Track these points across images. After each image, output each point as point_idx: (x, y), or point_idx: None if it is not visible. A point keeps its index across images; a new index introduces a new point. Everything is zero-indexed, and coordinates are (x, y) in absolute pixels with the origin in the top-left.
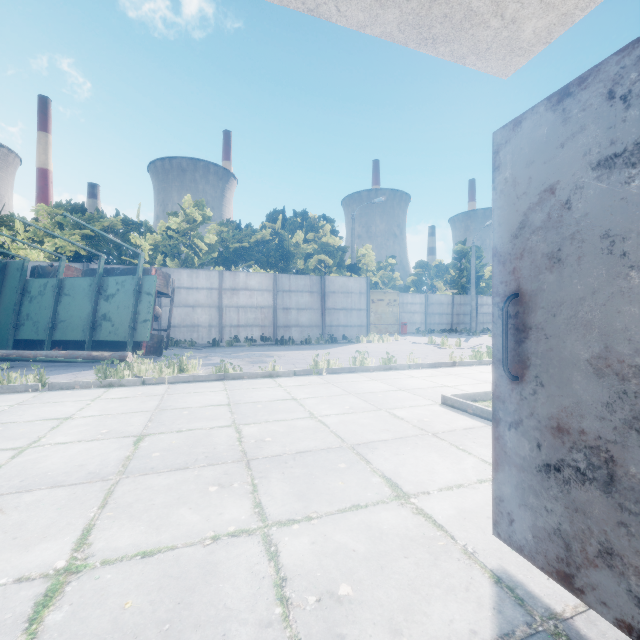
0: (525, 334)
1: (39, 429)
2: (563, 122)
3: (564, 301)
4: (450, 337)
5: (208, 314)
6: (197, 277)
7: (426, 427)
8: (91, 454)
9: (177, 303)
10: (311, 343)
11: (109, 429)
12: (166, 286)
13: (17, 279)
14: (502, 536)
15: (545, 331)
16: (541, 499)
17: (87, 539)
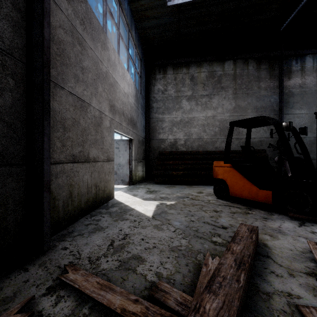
0: None
1: None
2: None
3: None
4: None
5: None
6: None
7: None
8: None
9: None
10: None
11: None
12: None
13: None
14: None
15: None
16: None
17: None
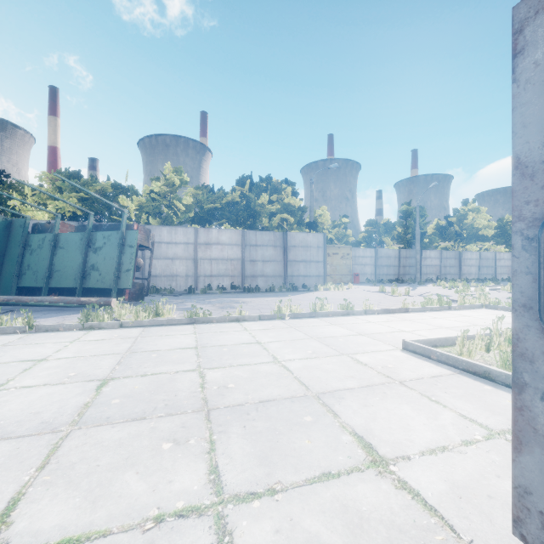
0: None
1: (11, 371)
2: None
3: None
4: (398, 286)
5: (185, 265)
6: (175, 233)
7: (392, 374)
8: (51, 400)
9: (158, 256)
10: (275, 291)
11: (77, 372)
12: (147, 240)
13: (20, 234)
14: (529, 540)
15: None
16: None
17: (9, 515)
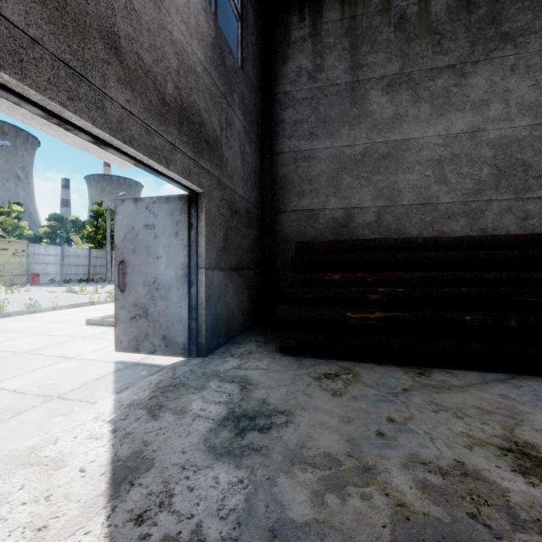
0: (126, 275)
1: None
2: (136, 209)
3: (137, 264)
4: (88, 285)
5: None
6: None
7: (78, 335)
8: None
9: None
10: None
11: None
12: None
13: None
14: (118, 350)
15: (132, 274)
16: (131, 329)
17: None
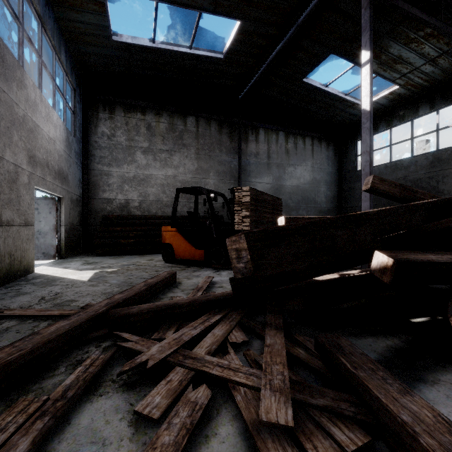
0: None
1: None
2: None
3: None
4: None
5: None
6: None
7: None
8: None
9: None
10: None
11: None
12: None
13: None
14: None
15: None
16: None
17: None
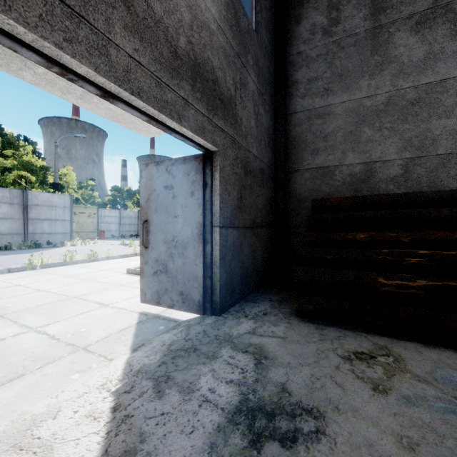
0: (149, 233)
1: None
2: (158, 171)
3: (158, 223)
4: (136, 240)
5: None
6: None
7: (117, 283)
8: None
9: None
10: (12, 249)
11: None
12: None
13: None
14: (143, 301)
15: (154, 232)
16: (153, 283)
17: None
